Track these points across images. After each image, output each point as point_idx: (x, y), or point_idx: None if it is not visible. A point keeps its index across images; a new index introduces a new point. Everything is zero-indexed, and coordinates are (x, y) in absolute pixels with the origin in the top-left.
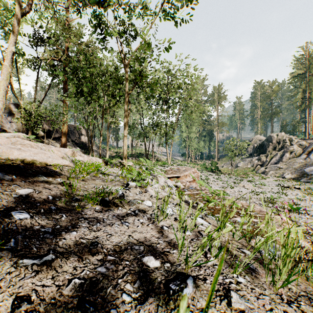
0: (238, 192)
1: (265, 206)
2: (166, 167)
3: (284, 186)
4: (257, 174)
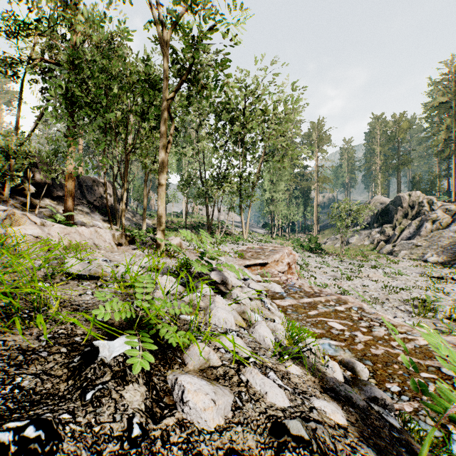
0: (363, 288)
1: (420, 315)
2: (240, 244)
3: (433, 276)
4: (380, 255)
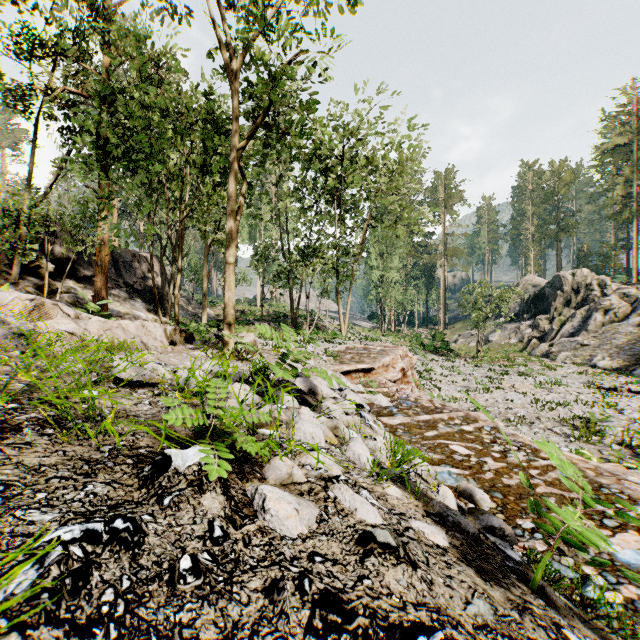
0: (506, 404)
1: (581, 440)
2: (336, 343)
3: (604, 387)
4: (532, 358)
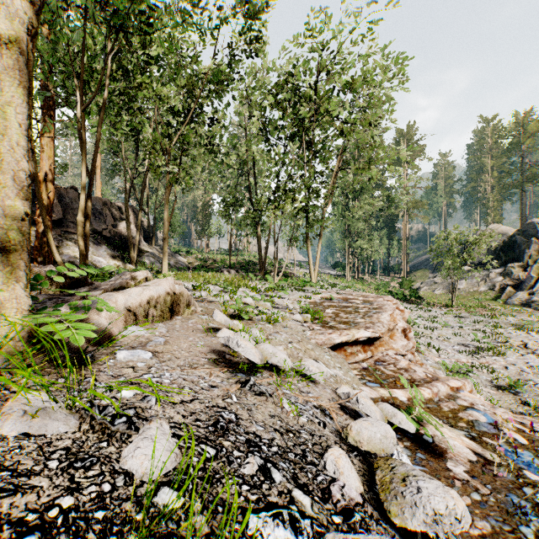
0: (538, 375)
1: None
2: (308, 292)
3: None
4: (510, 307)
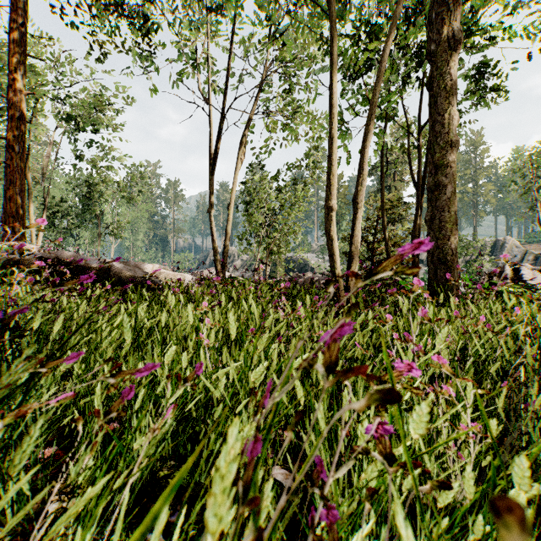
0: None
1: None
2: None
3: None
4: None
